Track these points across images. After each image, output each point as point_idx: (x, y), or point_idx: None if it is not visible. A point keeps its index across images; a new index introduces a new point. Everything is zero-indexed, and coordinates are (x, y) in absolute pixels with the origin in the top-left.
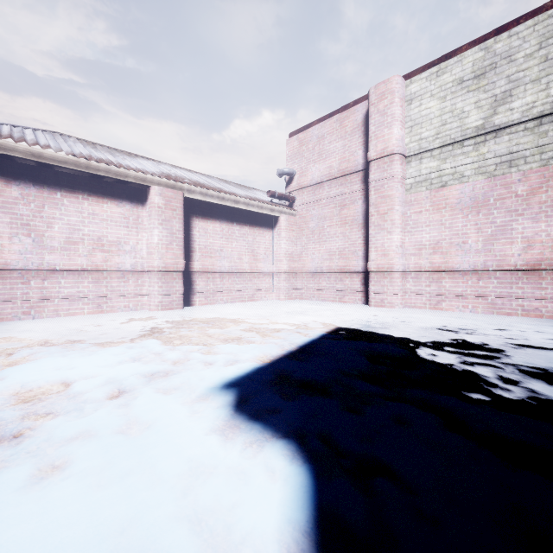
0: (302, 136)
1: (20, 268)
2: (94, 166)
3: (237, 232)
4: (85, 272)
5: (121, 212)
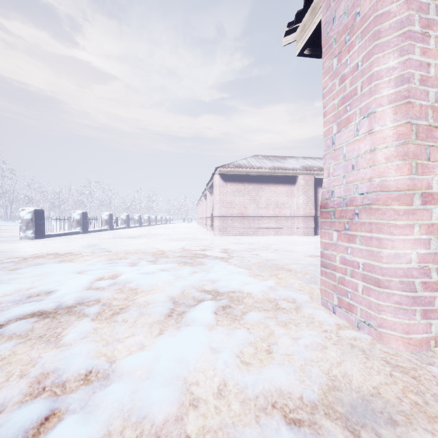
0: None
1: (252, 216)
2: (276, 172)
3: None
4: (272, 217)
5: (285, 190)
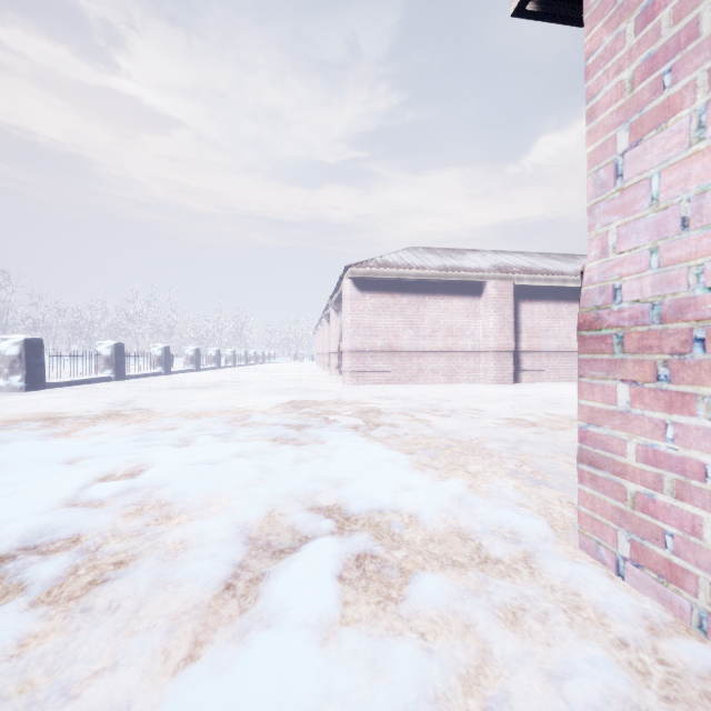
0: None
1: (408, 350)
2: (449, 274)
3: (564, 310)
4: (441, 352)
5: (464, 305)
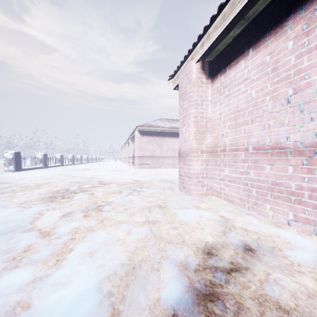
0: None
1: (158, 156)
2: (173, 130)
3: None
4: (170, 157)
5: (178, 141)
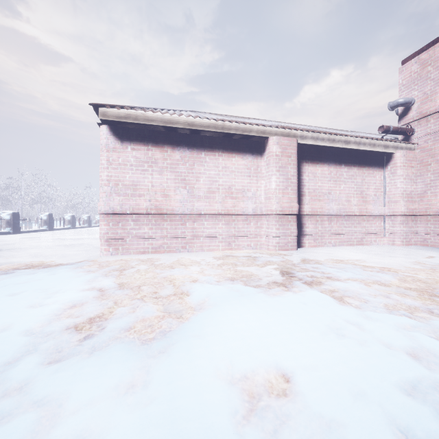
0: (426, 56)
1: (180, 213)
2: (227, 126)
3: (344, 173)
4: (219, 216)
5: (245, 164)
